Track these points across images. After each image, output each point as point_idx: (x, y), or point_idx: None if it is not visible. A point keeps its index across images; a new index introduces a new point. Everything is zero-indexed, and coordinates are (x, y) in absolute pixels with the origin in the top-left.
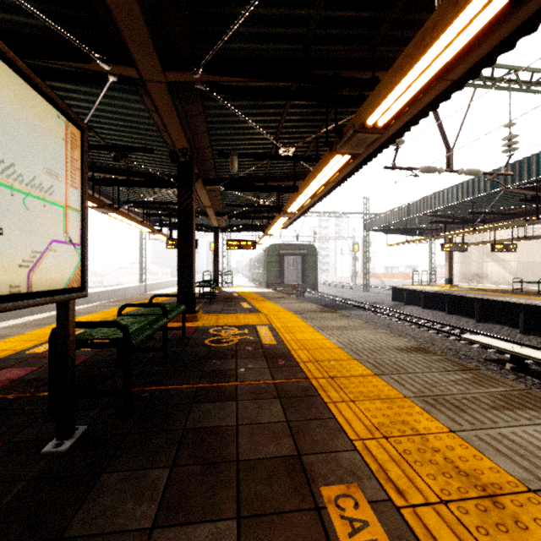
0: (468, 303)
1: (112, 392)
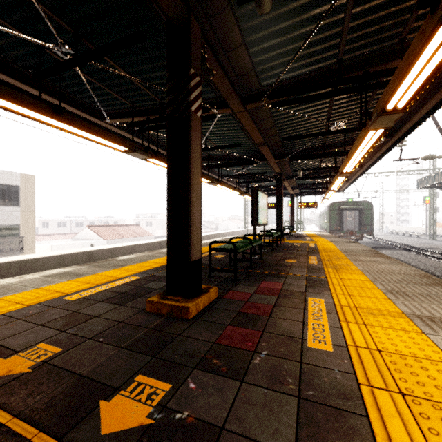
0: None
1: (269, 246)
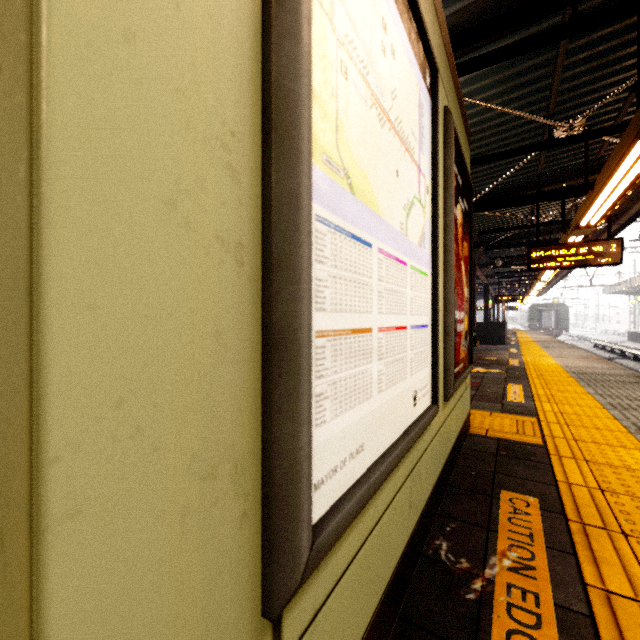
0: None
1: None
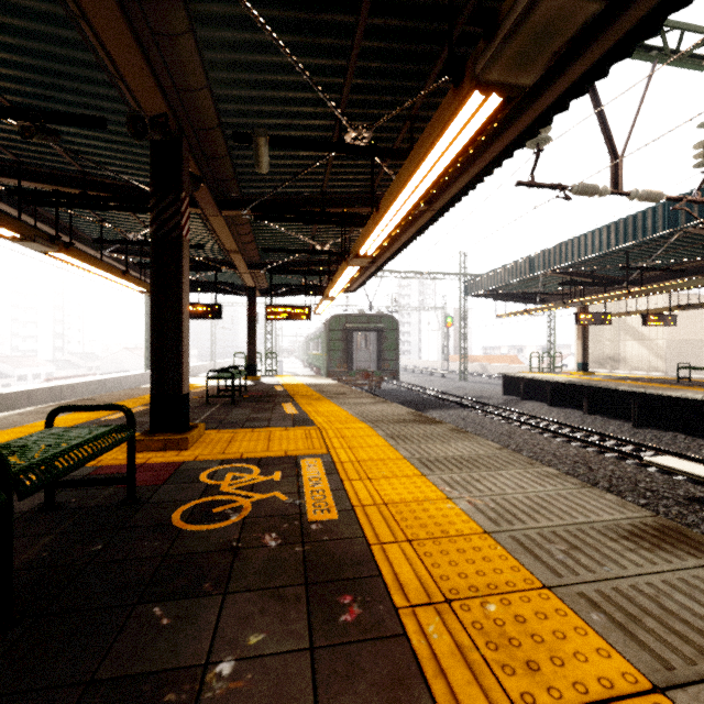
0: (618, 398)
1: None
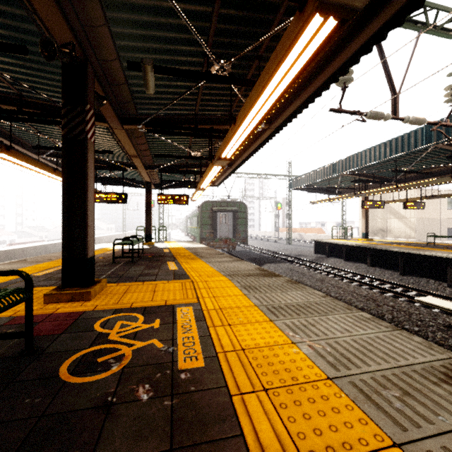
0: (390, 256)
1: None
